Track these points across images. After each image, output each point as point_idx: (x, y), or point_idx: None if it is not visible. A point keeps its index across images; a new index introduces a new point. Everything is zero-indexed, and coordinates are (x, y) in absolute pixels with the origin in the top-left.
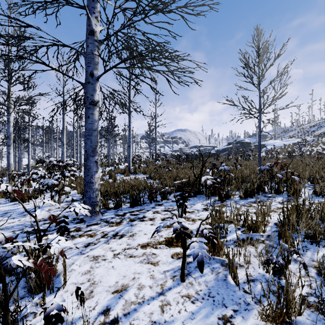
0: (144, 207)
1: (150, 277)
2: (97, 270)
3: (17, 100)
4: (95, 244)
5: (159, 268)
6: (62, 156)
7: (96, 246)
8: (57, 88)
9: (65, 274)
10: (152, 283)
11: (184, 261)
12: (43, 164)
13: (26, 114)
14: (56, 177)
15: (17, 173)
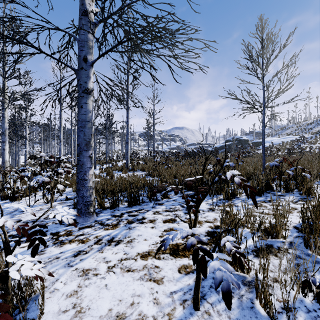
0: (144, 207)
1: (153, 301)
2: (86, 291)
3: (11, 94)
4: (86, 253)
5: (164, 288)
6: (59, 153)
7: (88, 255)
8: (53, 84)
9: (42, 300)
10: (156, 312)
11: (198, 283)
12: (41, 161)
13: (23, 110)
14: (48, 174)
15: (9, 170)
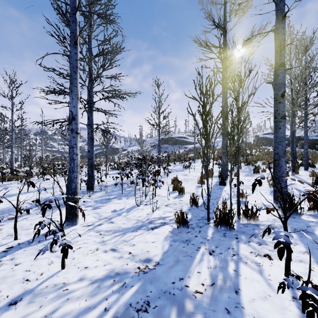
0: None
1: None
2: None
3: None
4: None
5: None
6: None
7: None
8: None
9: None
10: None
11: None
12: None
13: None
14: None
15: None
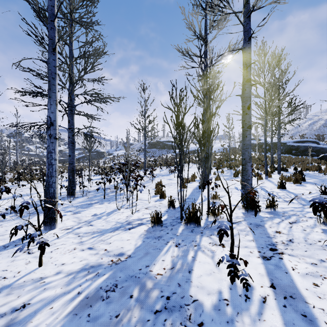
0: None
1: None
2: None
3: None
4: None
5: None
6: None
7: None
8: None
9: None
10: None
11: None
12: None
13: None
14: None
15: None
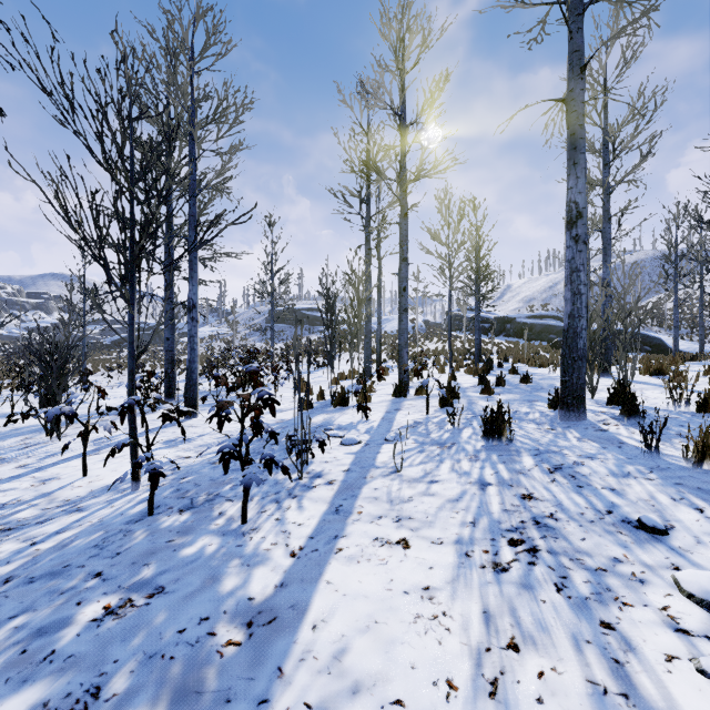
0: None
1: None
2: None
3: None
4: None
5: None
6: None
7: None
8: None
9: None
10: None
11: None
12: None
13: None
14: None
15: None
